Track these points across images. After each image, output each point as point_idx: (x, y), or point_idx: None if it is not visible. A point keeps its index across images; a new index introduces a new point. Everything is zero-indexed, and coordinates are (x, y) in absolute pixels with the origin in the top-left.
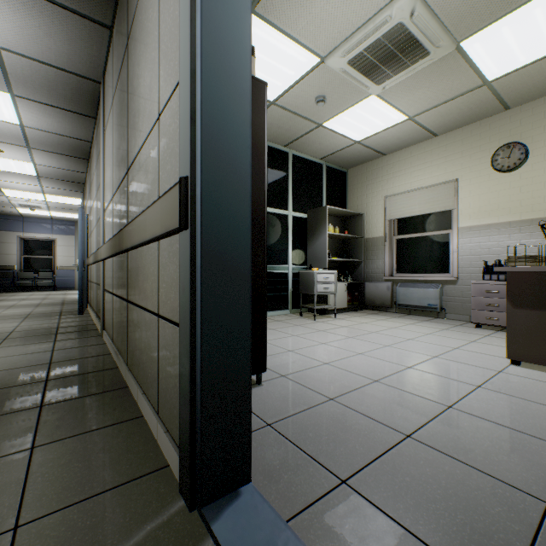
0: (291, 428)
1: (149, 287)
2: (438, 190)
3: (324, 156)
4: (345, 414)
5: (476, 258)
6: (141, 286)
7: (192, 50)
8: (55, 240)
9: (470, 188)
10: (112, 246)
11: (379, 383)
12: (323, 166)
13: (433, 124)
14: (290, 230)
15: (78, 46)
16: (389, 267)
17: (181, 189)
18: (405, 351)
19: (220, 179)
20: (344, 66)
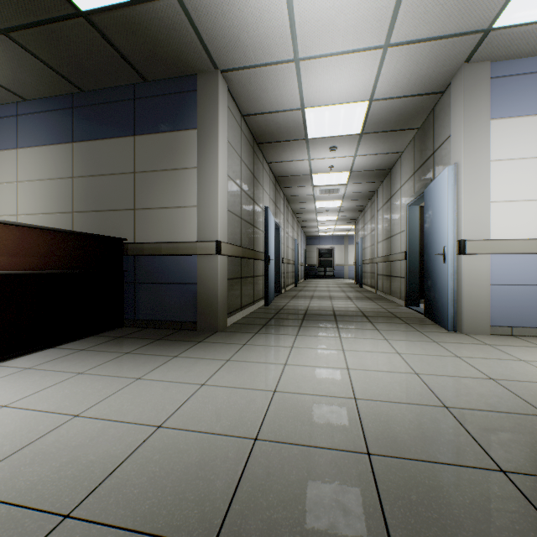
0: None
1: (398, 271)
2: None
3: None
4: None
5: None
6: (395, 271)
7: (406, 230)
8: (333, 248)
9: None
10: (383, 259)
11: None
12: None
13: None
14: None
15: (369, 187)
16: None
17: (404, 253)
18: None
19: (411, 251)
20: None
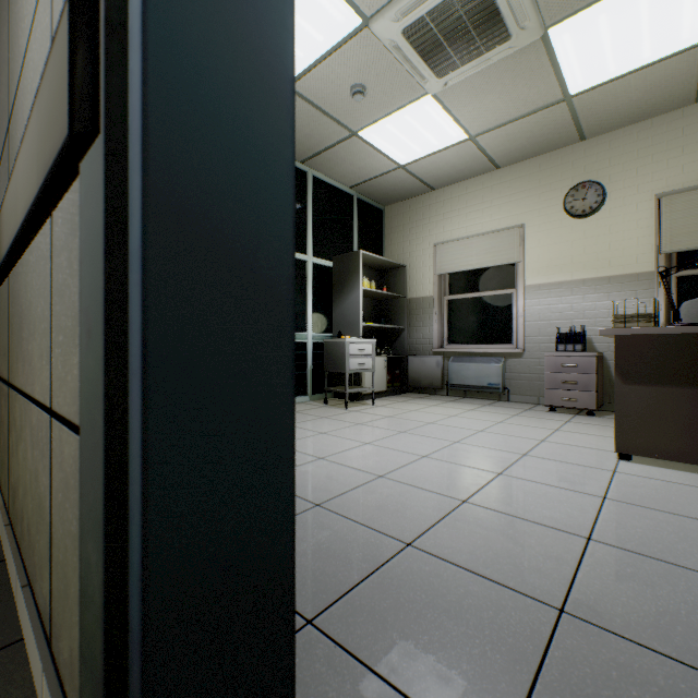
0: (354, 625)
1: (37, 350)
2: (500, 238)
3: (356, 184)
4: (442, 574)
5: (546, 324)
6: (25, 349)
7: None
8: None
9: (539, 237)
10: None
11: (470, 505)
12: (354, 198)
13: (497, 151)
14: (310, 283)
15: None
16: (439, 336)
17: (74, 3)
18: (483, 449)
19: None
20: (397, 36)
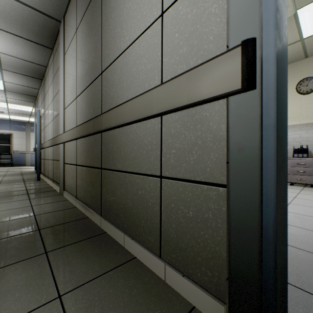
0: None
1: (142, 155)
2: None
3: None
4: None
5: None
6: (125, 155)
7: None
8: (12, 134)
9: None
10: (81, 130)
11: None
12: None
13: None
14: None
15: None
16: None
17: (246, 51)
18: None
19: (280, 44)
20: None
